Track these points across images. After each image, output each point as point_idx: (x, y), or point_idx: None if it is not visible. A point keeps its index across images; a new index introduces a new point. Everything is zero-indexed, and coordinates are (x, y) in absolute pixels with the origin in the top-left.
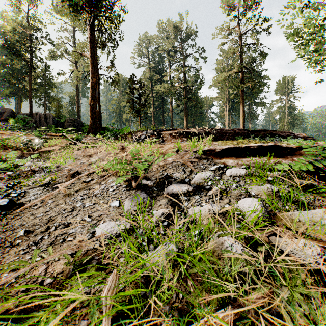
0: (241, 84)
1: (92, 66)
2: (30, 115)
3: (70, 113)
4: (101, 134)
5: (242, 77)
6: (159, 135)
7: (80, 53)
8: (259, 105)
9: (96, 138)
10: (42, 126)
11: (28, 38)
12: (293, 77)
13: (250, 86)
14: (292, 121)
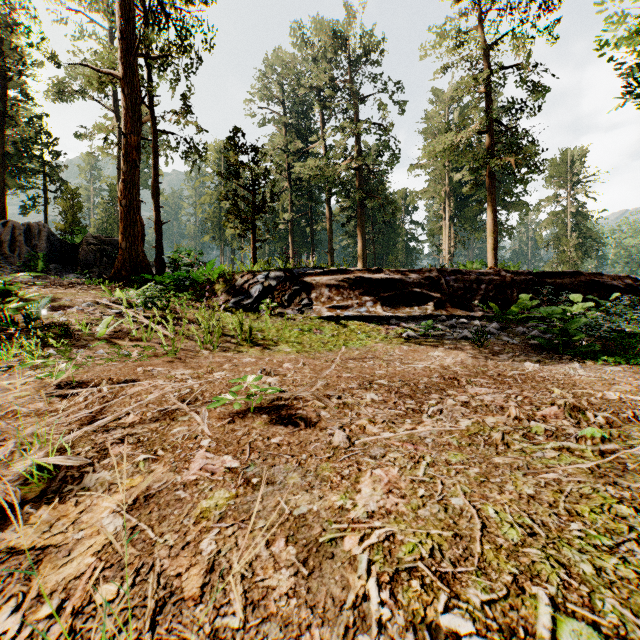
0: (493, 160)
1: (126, 104)
2: None
3: (110, 222)
4: (151, 280)
5: (491, 143)
6: (300, 286)
7: (95, 68)
8: (515, 209)
9: (113, 299)
10: (17, 253)
11: None
12: (582, 150)
13: (513, 165)
14: (580, 243)
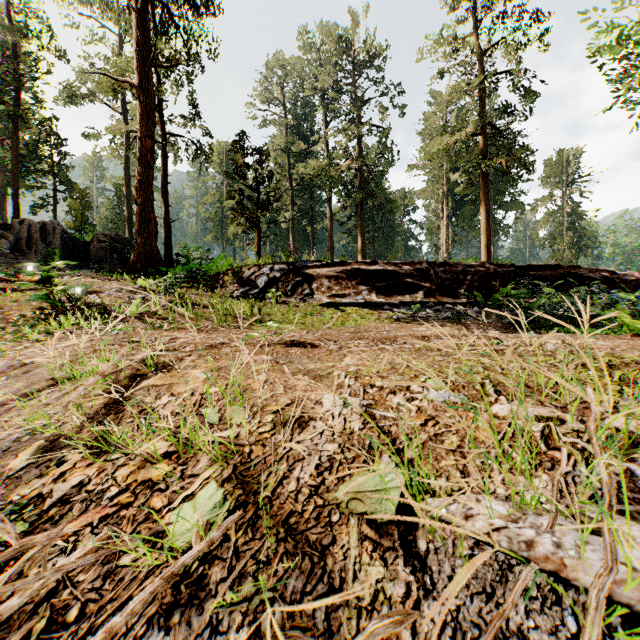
0: (485, 161)
1: (141, 110)
2: (7, 226)
3: (115, 221)
4: (164, 273)
5: (484, 145)
6: (302, 278)
7: (113, 77)
8: (511, 208)
9: (136, 287)
10: (34, 250)
11: (11, 53)
12: (577, 150)
13: (504, 165)
14: (575, 242)
